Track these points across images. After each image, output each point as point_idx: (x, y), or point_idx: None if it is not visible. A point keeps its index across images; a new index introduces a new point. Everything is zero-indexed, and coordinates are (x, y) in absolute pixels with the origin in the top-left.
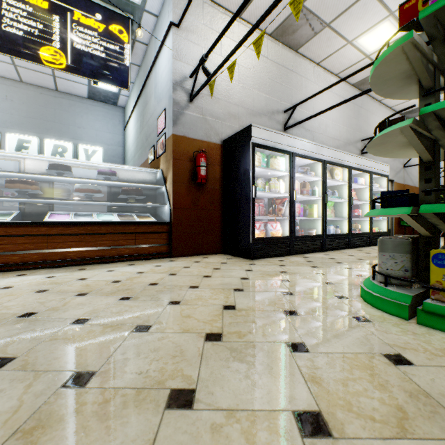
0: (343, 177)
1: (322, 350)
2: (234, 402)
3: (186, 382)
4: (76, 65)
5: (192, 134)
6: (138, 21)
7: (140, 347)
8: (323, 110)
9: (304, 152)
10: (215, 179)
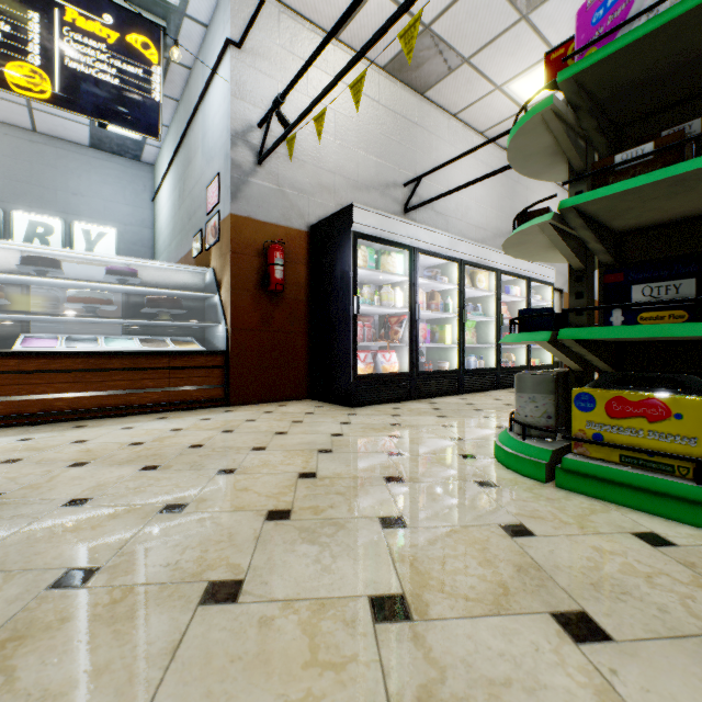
0: (489, 285)
1: (425, 524)
2: (295, 591)
3: (232, 572)
4: (70, 94)
5: (261, 215)
6: (174, 31)
7: (168, 532)
8: (459, 187)
9: (432, 247)
10: (298, 284)
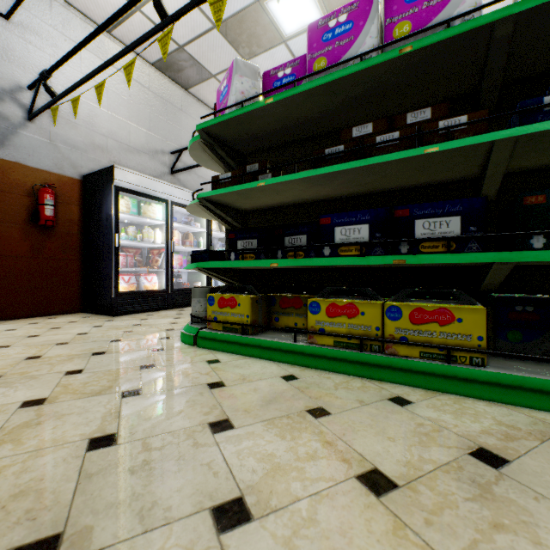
0: None
1: (95, 371)
2: None
3: None
4: None
5: (32, 162)
6: None
7: None
8: None
9: (185, 202)
10: (71, 221)
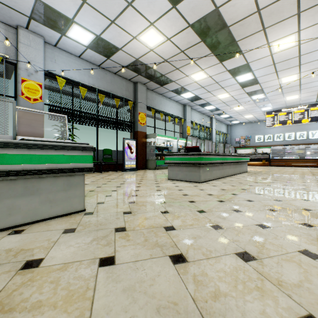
0: None
1: None
2: None
3: None
4: (311, 120)
5: None
6: None
7: None
8: None
9: None
10: None
